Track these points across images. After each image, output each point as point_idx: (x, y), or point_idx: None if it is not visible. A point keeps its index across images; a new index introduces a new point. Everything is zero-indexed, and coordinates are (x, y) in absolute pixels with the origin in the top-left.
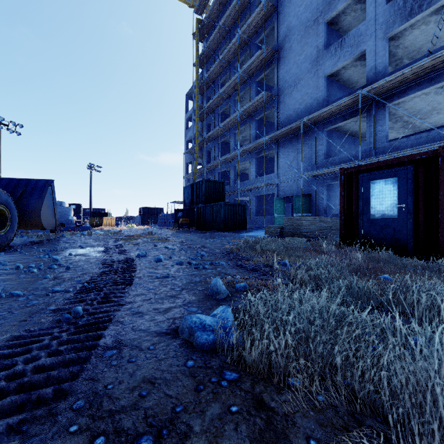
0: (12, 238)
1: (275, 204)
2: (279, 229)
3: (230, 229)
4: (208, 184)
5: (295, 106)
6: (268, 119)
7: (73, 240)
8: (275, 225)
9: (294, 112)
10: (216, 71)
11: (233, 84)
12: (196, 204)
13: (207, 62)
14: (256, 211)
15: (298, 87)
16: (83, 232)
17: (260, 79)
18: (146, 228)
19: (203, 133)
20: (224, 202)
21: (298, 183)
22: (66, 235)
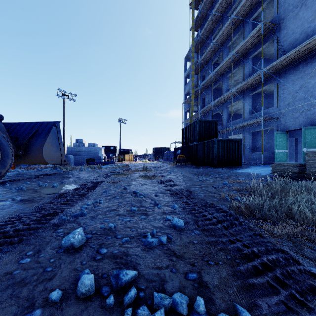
0: (4, 174)
1: (275, 138)
2: (296, 168)
3: (223, 165)
4: (202, 124)
5: (303, 27)
6: (264, 56)
7: (70, 174)
8: (276, 161)
9: (301, 34)
10: (209, 26)
11: (226, 31)
12: (191, 142)
13: (202, 24)
14: (250, 147)
15: (308, 4)
16: (107, 165)
17: (255, 18)
18: (151, 163)
19: (198, 84)
20: (217, 138)
21: (308, 113)
22: (83, 168)
